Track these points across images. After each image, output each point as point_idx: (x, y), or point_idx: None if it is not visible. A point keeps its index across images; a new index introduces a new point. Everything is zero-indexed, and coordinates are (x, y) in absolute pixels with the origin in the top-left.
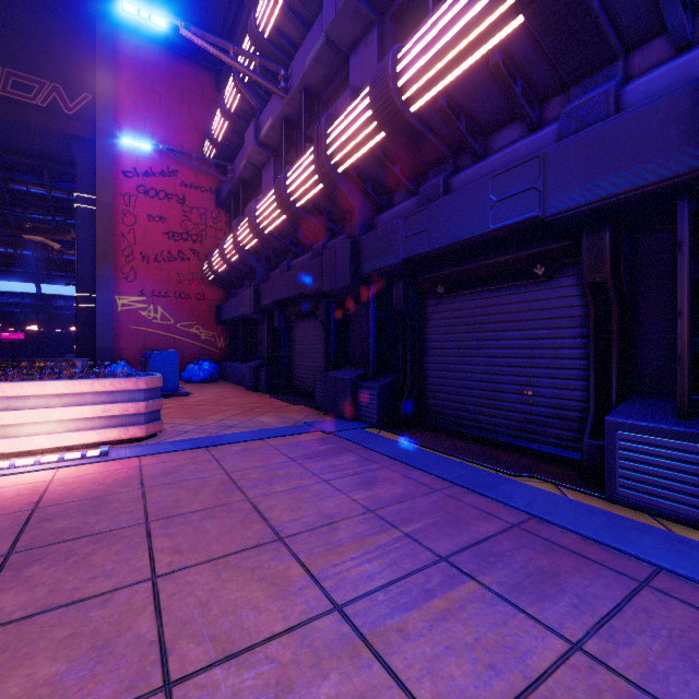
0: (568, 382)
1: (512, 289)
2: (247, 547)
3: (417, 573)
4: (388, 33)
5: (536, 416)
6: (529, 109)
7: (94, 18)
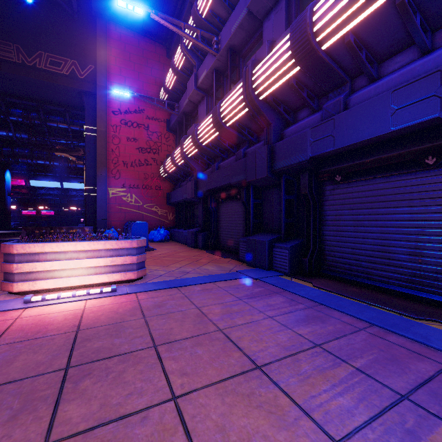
0: None
1: (402, 176)
2: (235, 374)
3: (390, 411)
4: (293, 1)
5: (425, 272)
6: (424, 37)
7: (95, 18)
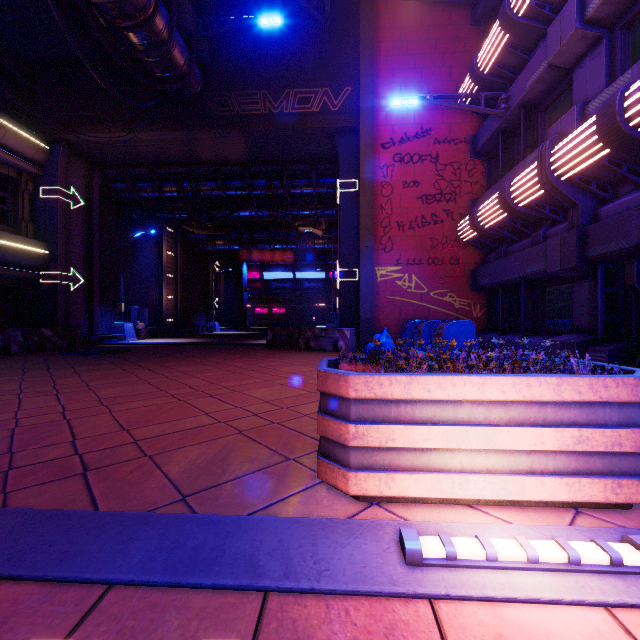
0: None
1: None
2: None
3: None
4: None
5: None
6: None
7: (351, 17)
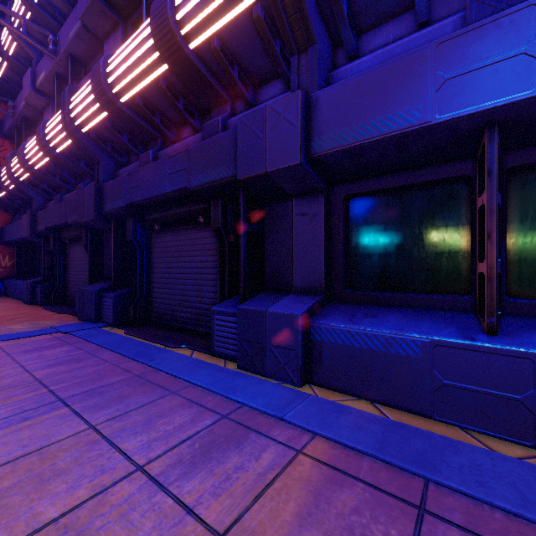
0: (216, 288)
1: (193, 230)
2: None
3: (31, 410)
4: (129, 35)
5: (203, 310)
6: (191, 119)
7: None
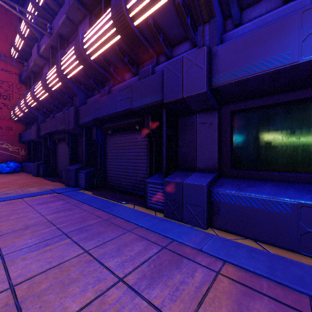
0: (146, 168)
1: (131, 134)
2: None
3: (49, 240)
4: (93, 21)
5: (138, 181)
6: (131, 68)
7: None
